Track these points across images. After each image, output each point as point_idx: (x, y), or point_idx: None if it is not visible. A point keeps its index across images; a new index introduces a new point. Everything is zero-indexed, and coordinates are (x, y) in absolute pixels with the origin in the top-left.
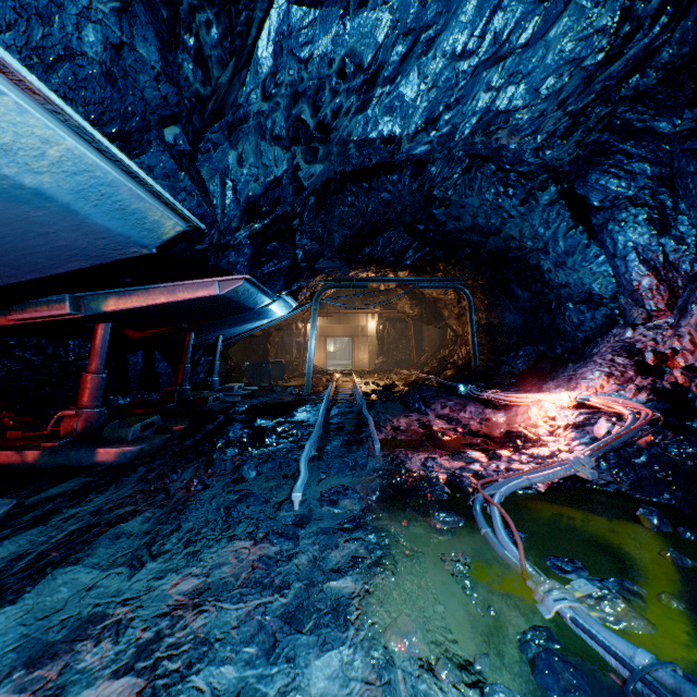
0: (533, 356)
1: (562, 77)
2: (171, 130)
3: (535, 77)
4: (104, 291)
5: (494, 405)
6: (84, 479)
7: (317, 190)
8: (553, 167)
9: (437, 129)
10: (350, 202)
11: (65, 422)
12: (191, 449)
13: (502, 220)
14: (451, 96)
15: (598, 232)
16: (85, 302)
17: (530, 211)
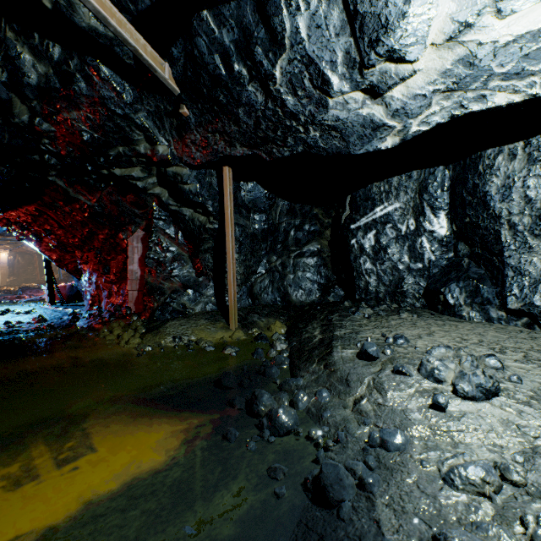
0: None
1: None
2: None
3: None
4: None
5: None
6: None
7: None
8: None
9: None
10: None
11: None
12: None
13: None
14: None
15: None
16: None
17: None
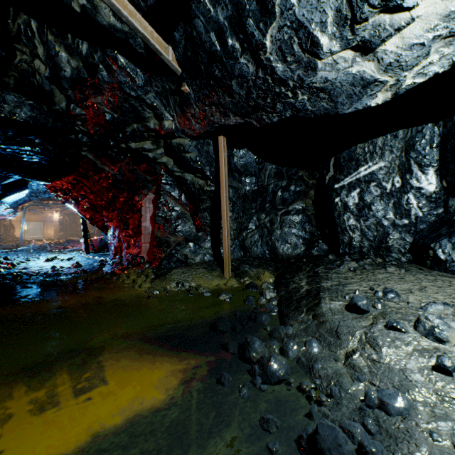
0: None
1: None
2: None
3: None
4: None
5: None
6: None
7: None
8: None
9: None
10: None
11: None
12: None
13: None
14: None
15: None
16: None
17: None
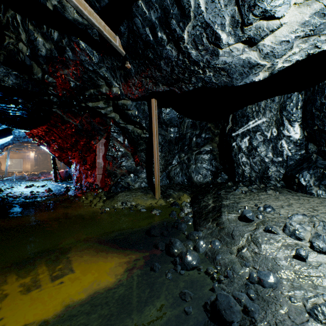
0: None
1: None
2: None
3: None
4: None
5: None
6: None
7: None
8: None
9: None
10: None
11: None
12: None
13: None
14: None
15: None
16: None
17: None
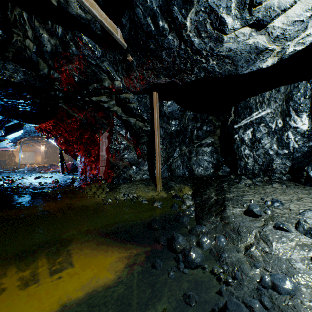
0: None
1: None
2: None
3: None
4: None
5: None
6: None
7: None
8: None
9: None
10: None
11: None
12: (1, 172)
13: None
14: None
15: None
16: None
17: None
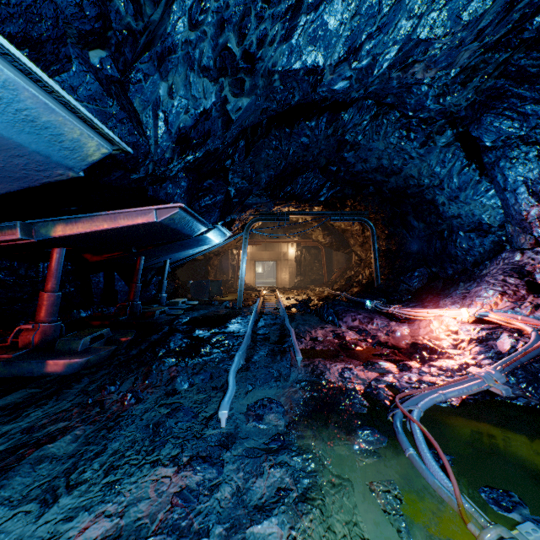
0: (426, 276)
1: (485, 1)
2: (97, 52)
3: (457, 3)
4: (52, 218)
5: (397, 318)
6: (30, 391)
7: (246, 134)
8: (450, 113)
9: (358, 59)
10: (274, 145)
11: (23, 335)
12: (134, 358)
13: (403, 161)
14: (373, 24)
15: (489, 169)
16: (36, 228)
17: (429, 153)
